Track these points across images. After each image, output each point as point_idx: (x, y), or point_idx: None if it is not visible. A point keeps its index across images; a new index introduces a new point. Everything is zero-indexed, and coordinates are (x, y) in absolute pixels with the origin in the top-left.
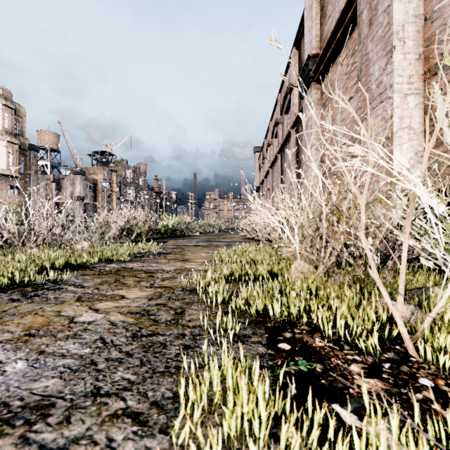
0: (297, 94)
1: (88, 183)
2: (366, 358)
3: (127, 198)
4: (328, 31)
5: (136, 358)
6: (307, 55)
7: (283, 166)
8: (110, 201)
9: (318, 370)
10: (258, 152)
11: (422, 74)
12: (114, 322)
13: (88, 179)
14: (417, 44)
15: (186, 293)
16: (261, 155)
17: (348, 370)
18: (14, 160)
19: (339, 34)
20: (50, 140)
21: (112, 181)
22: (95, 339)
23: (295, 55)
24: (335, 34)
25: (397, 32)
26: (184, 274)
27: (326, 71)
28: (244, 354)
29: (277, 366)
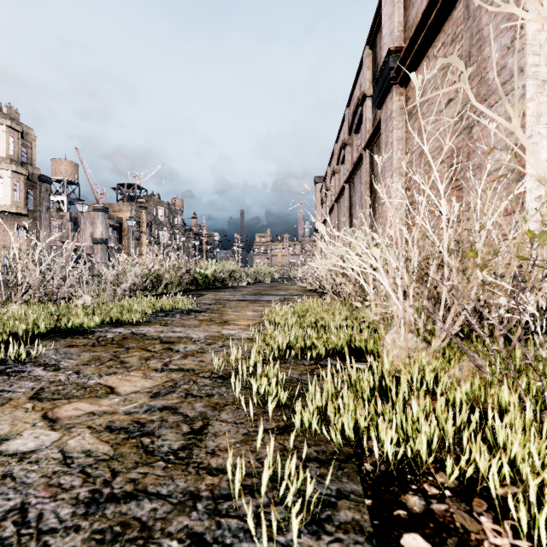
0: (371, 106)
1: (111, 222)
2: None
3: (159, 241)
4: (416, 15)
5: None
6: (387, 50)
7: (352, 199)
8: (139, 244)
9: None
10: (320, 184)
11: None
12: (71, 454)
13: (112, 218)
14: None
15: (216, 383)
16: (324, 187)
17: None
18: (21, 194)
19: (433, 15)
20: (67, 171)
21: (141, 220)
22: (8, 508)
23: (369, 56)
24: (427, 16)
25: None
26: (218, 346)
27: (413, 69)
28: None
29: None
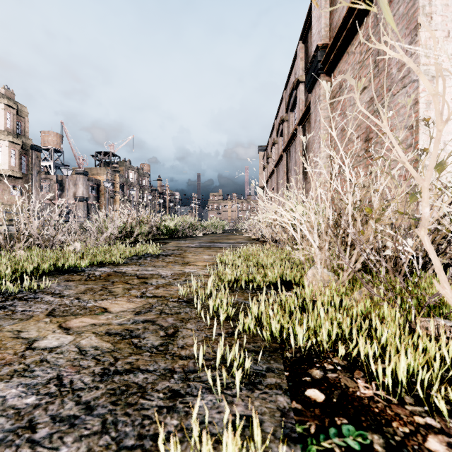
0: (304, 90)
1: (91, 183)
2: (446, 422)
3: (130, 199)
4: (339, 19)
5: (98, 416)
6: (316, 46)
7: (288, 165)
8: (113, 202)
9: (377, 448)
10: (262, 152)
11: (451, 53)
12: (84, 348)
13: (91, 180)
14: (446, 20)
15: (182, 305)
16: (266, 155)
17: (427, 451)
18: (16, 160)
19: (351, 20)
20: (54, 141)
21: (115, 182)
22: (49, 378)
23: (302, 49)
24: (346, 20)
25: (423, 7)
26: (182, 280)
27: (336, 62)
28: (257, 409)
29: (310, 437)
